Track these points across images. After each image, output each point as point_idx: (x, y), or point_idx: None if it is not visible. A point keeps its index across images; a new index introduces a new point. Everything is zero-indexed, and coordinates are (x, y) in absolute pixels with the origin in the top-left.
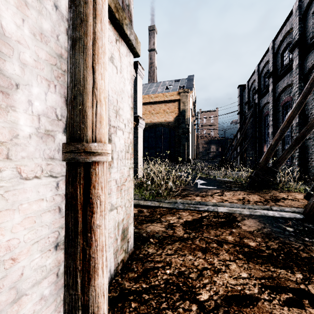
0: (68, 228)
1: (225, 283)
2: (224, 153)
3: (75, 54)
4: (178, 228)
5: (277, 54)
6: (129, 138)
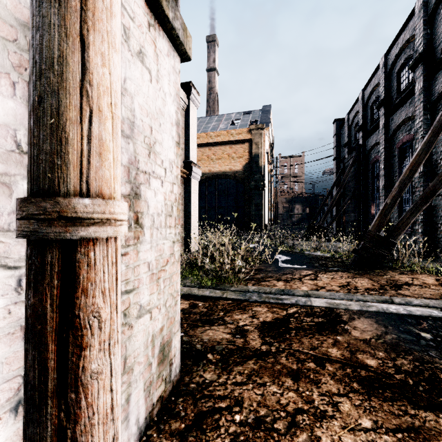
0: (28, 383)
1: (336, 441)
2: (315, 215)
3: (42, 6)
4: (252, 334)
5: (391, 74)
6: (172, 192)
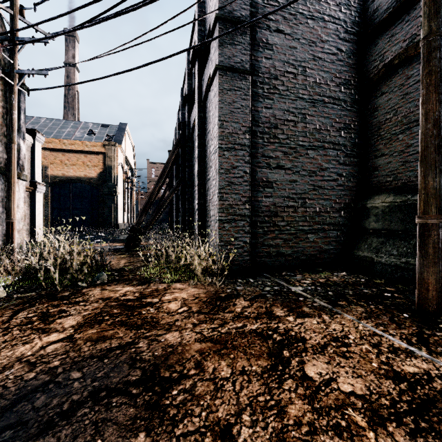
0: (8, 234)
1: None
2: None
3: (9, 202)
4: None
5: None
6: (23, 214)
